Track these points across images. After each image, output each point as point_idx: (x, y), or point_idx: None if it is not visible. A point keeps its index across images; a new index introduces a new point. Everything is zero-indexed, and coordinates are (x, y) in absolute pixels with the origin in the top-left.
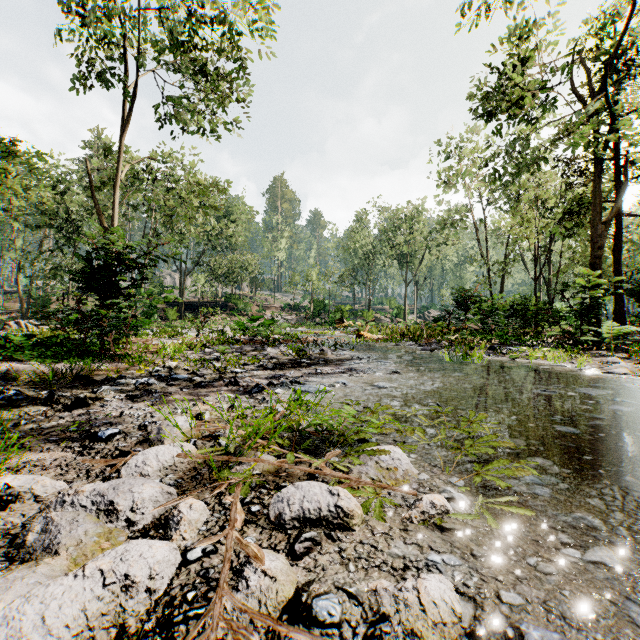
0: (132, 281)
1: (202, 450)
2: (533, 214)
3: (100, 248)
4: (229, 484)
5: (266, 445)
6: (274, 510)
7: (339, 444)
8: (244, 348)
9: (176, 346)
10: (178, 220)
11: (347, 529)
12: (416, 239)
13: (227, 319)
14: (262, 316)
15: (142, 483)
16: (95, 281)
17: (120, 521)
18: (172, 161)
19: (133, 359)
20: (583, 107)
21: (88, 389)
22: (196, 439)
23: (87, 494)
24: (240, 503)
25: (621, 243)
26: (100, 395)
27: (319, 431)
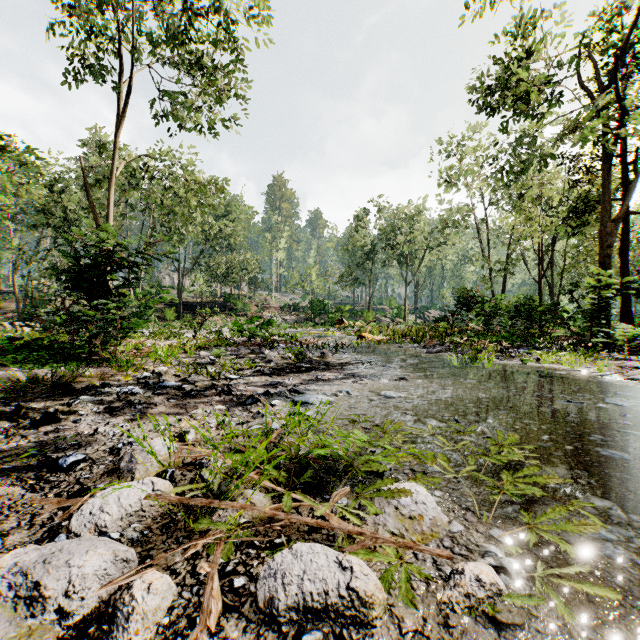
0: (129, 281)
1: (178, 488)
2: (537, 213)
3: (89, 246)
4: (208, 539)
5: (257, 481)
6: (264, 590)
7: (346, 475)
8: (241, 350)
9: (169, 349)
10: (176, 219)
11: (365, 624)
12: (416, 239)
13: (226, 319)
14: (260, 317)
15: (87, 550)
16: (83, 280)
17: (48, 612)
18: (170, 159)
19: (122, 363)
20: (592, 101)
21: (65, 399)
22: (174, 469)
23: (5, 572)
24: (219, 573)
25: (628, 242)
26: (75, 408)
27: (322, 460)
